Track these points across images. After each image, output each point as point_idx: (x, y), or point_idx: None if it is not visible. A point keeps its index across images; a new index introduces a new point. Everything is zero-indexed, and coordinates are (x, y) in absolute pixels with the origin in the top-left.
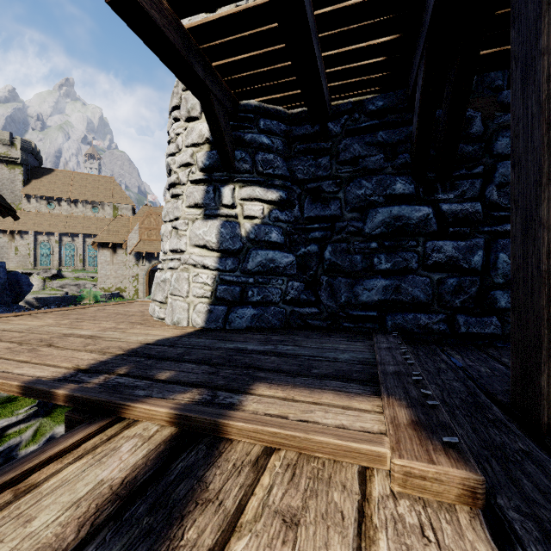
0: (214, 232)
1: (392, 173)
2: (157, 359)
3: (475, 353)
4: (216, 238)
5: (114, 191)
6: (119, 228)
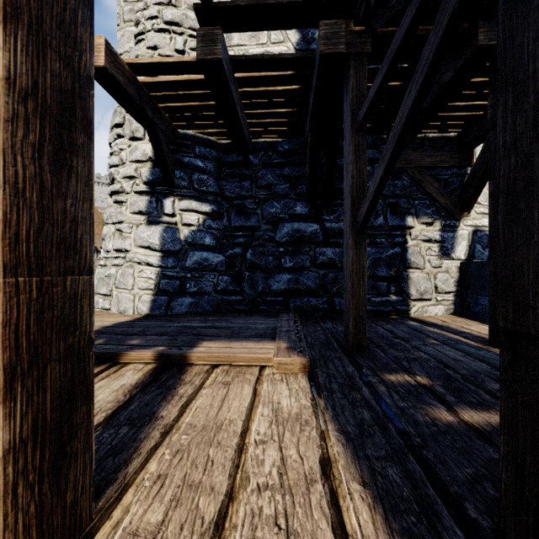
0: (157, 235)
1: (294, 198)
2: (123, 334)
3: (341, 321)
4: (159, 240)
5: None
6: None
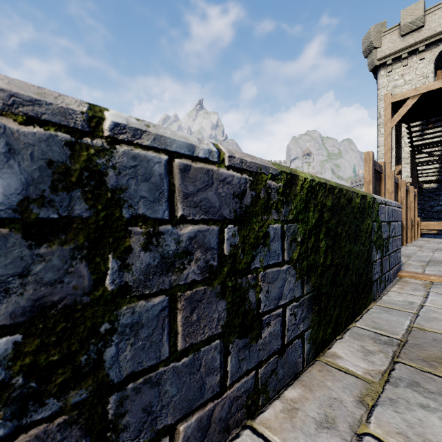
0: None
1: (438, 200)
2: None
3: None
4: None
5: None
6: None
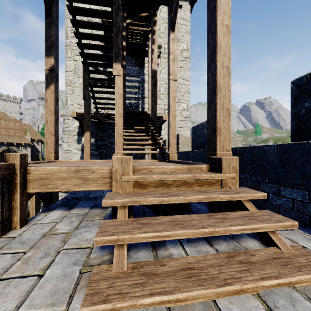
0: (80, 146)
1: None
2: None
3: None
4: (81, 148)
5: None
6: None
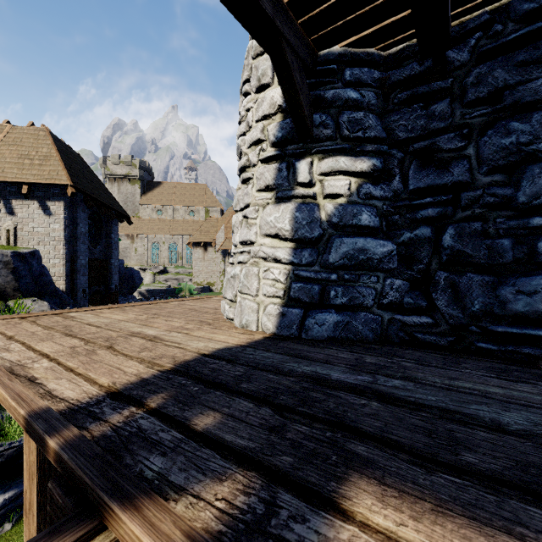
0: (288, 217)
1: None
2: (207, 384)
3: None
4: (290, 224)
5: (207, 196)
6: (209, 228)
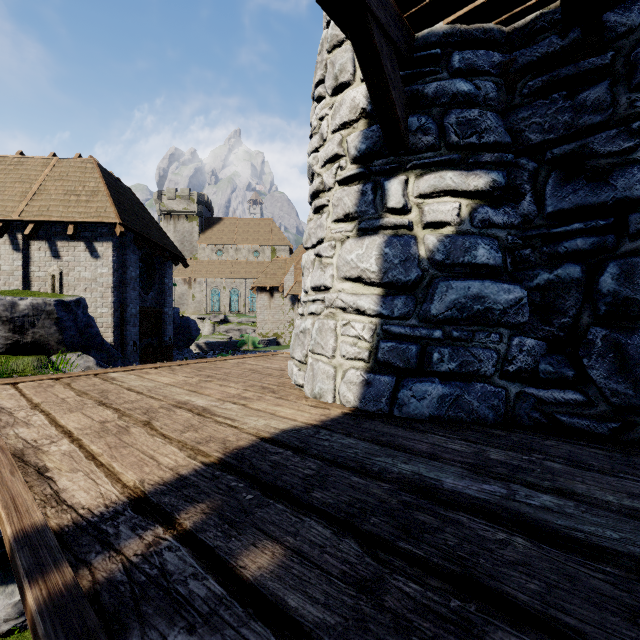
0: (374, 254)
1: None
2: (265, 489)
3: None
4: (377, 264)
5: (273, 233)
6: (276, 271)
